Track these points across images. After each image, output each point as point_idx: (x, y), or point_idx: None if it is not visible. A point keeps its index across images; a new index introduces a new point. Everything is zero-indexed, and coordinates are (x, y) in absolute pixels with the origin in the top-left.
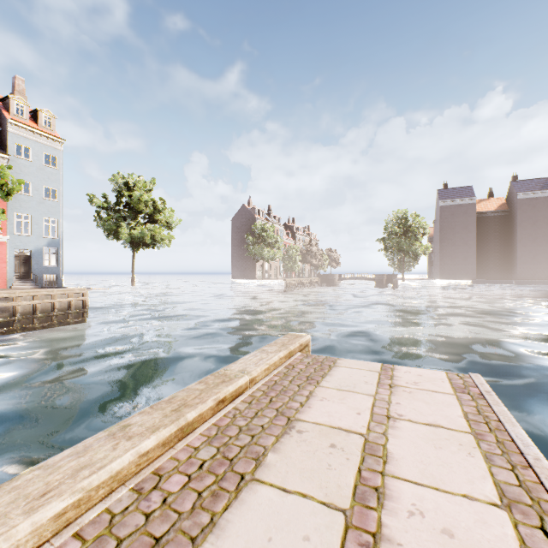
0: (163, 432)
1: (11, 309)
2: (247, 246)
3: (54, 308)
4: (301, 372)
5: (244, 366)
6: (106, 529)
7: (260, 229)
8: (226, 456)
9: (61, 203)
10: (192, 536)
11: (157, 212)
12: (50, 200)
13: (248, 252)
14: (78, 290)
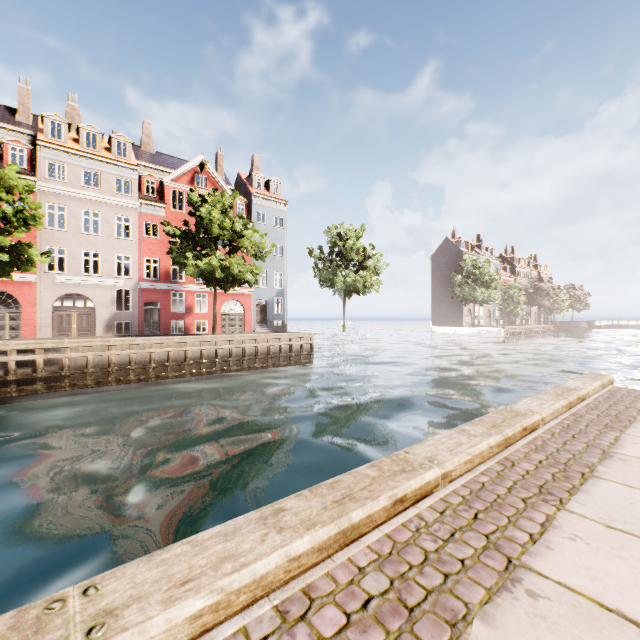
0: (564, 401)
1: (266, 349)
2: (452, 287)
3: (292, 349)
4: (625, 394)
5: (574, 385)
6: (575, 420)
7: (470, 266)
8: (609, 414)
9: (285, 258)
10: (620, 426)
11: (366, 259)
12: (278, 256)
13: (454, 294)
14: (307, 335)
